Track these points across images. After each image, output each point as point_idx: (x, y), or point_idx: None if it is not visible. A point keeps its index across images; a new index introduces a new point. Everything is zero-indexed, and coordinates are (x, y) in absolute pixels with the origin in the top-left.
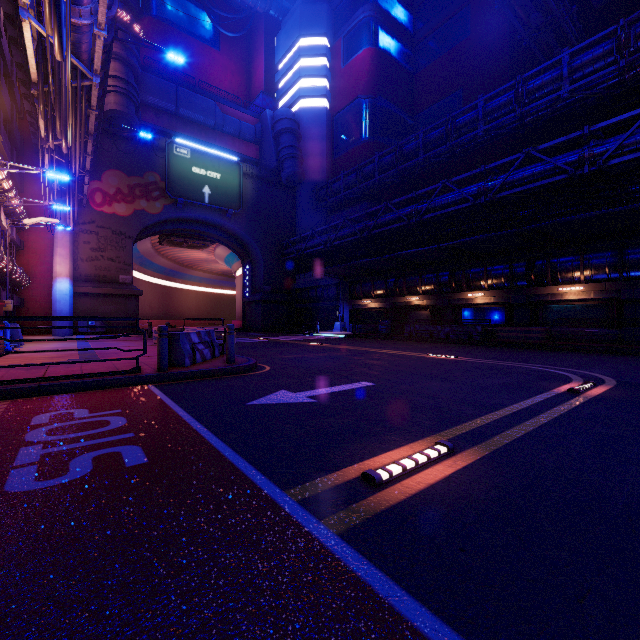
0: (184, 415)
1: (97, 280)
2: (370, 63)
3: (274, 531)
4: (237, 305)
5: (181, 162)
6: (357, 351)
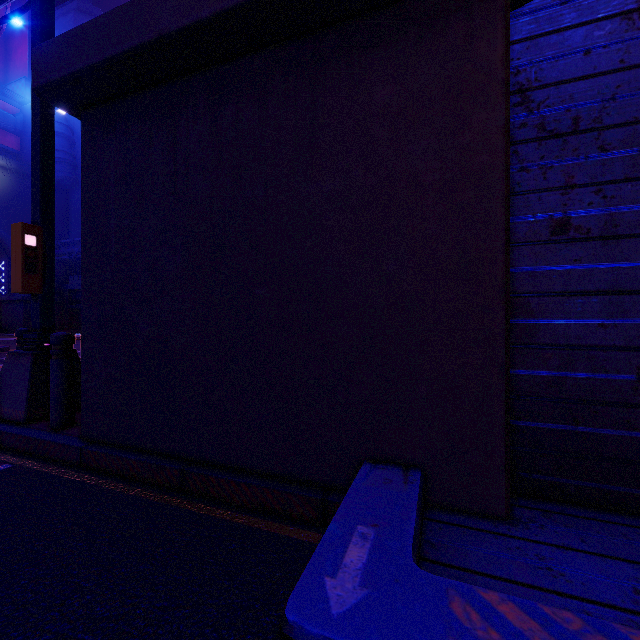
0: None
1: None
2: None
3: None
4: None
5: None
6: None
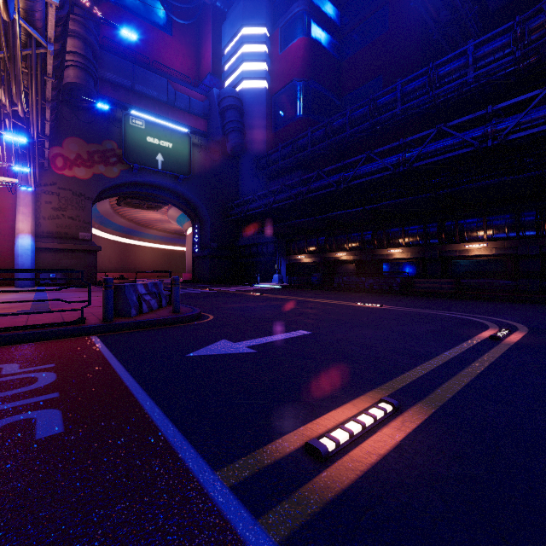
0: (119, 369)
1: (58, 237)
2: (304, 50)
3: (197, 541)
4: (188, 260)
5: (136, 132)
6: (293, 300)
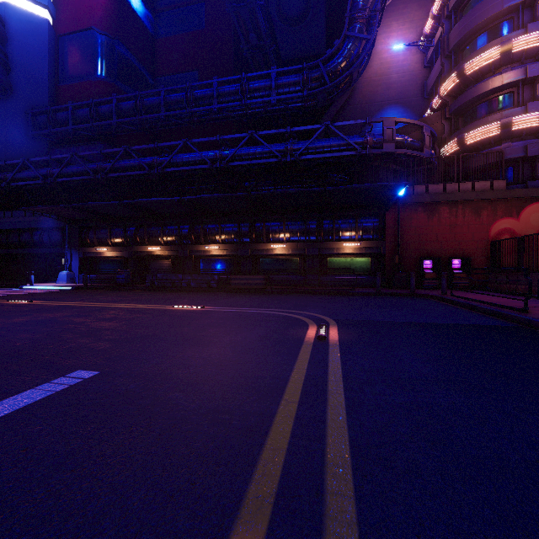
0: None
1: None
2: None
3: None
4: None
5: None
6: (83, 308)
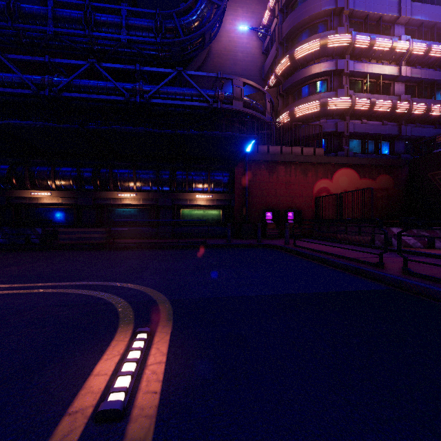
0: None
1: None
2: None
3: None
4: None
5: None
6: None
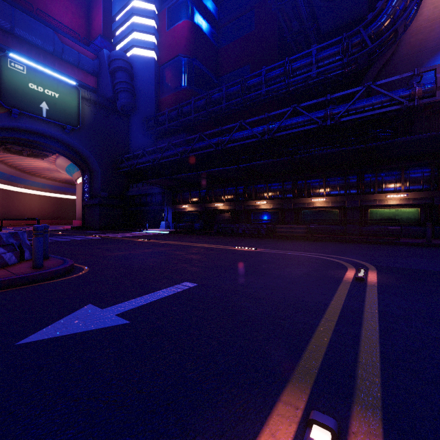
0: None
1: None
2: (188, 32)
3: None
4: (78, 207)
5: (16, 76)
6: (178, 246)
